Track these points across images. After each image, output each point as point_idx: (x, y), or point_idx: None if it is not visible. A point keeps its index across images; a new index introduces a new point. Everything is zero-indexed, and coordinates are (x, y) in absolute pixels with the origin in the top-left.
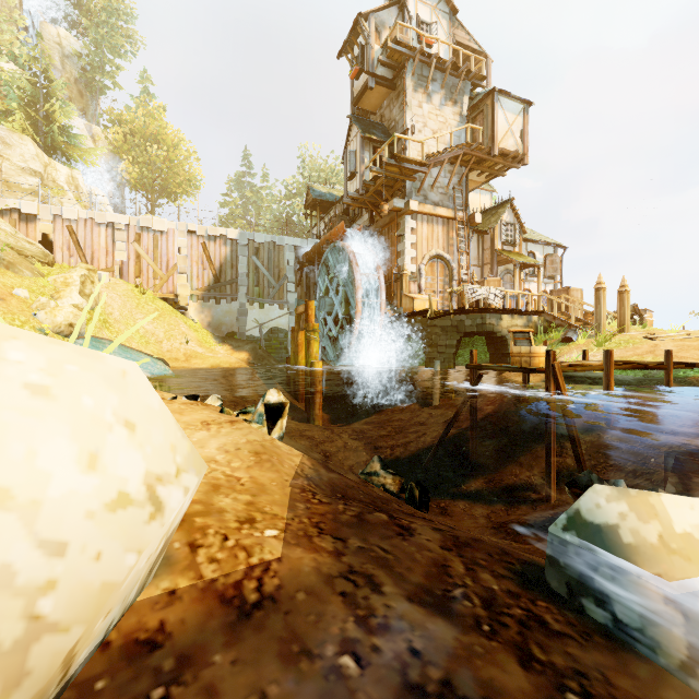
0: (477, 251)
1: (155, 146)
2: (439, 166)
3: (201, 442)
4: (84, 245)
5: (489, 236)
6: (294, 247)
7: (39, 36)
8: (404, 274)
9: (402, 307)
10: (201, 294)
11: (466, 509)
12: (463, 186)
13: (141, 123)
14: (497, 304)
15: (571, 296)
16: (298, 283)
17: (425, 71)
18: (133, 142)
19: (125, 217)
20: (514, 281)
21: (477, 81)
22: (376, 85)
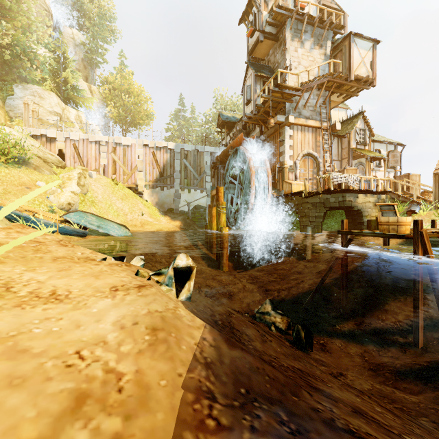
0: (337, 150)
1: (127, 96)
2: (309, 91)
3: (99, 314)
4: (82, 155)
5: (346, 139)
6: (210, 152)
7: (60, 33)
8: (285, 167)
9: (283, 190)
10: (151, 184)
11: (342, 347)
12: (327, 104)
13: (119, 82)
14: (354, 186)
15: (411, 180)
16: (212, 176)
17: (299, 26)
18: (114, 94)
19: (106, 137)
20: (366, 170)
21: (337, 30)
22: (264, 39)
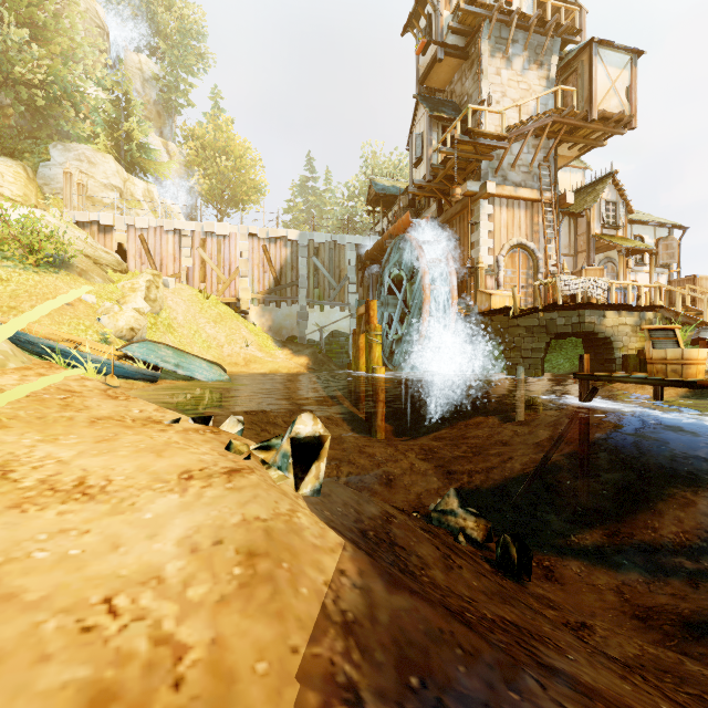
0: (569, 238)
1: (223, 157)
2: (521, 141)
3: (156, 524)
4: (154, 252)
5: (584, 219)
6: (355, 245)
7: (121, 61)
8: (479, 267)
9: (477, 305)
10: (262, 297)
11: (583, 574)
12: (551, 161)
13: (211, 137)
14: (599, 298)
15: (699, 286)
16: (360, 283)
17: (504, 32)
18: (204, 155)
19: (190, 224)
20: (619, 270)
21: (569, 36)
22: (445, 57)
